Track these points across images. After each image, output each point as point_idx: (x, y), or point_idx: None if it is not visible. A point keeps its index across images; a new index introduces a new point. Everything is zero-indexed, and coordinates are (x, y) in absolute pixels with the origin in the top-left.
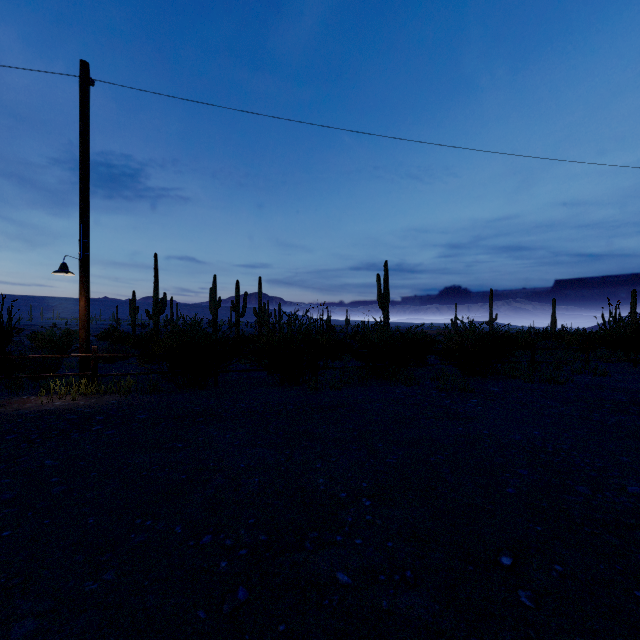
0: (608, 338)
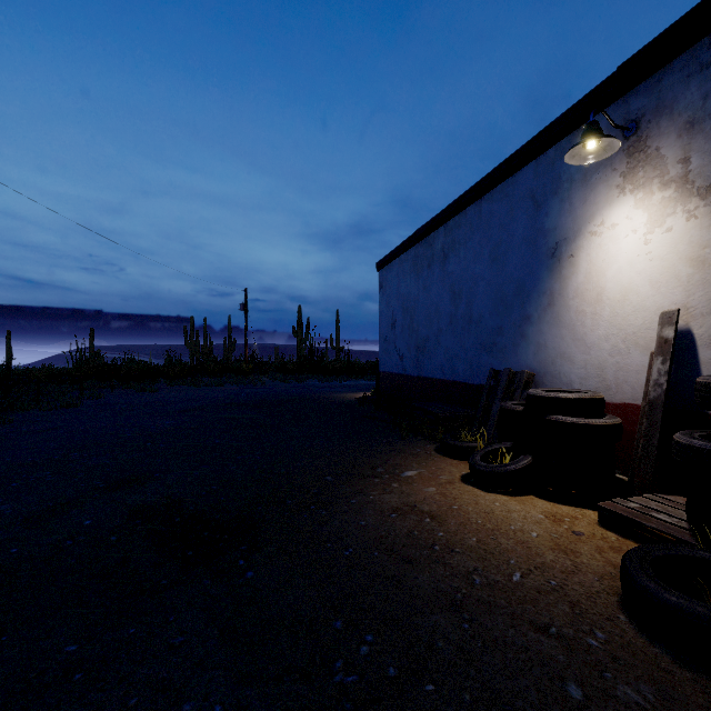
0: (88, 371)
